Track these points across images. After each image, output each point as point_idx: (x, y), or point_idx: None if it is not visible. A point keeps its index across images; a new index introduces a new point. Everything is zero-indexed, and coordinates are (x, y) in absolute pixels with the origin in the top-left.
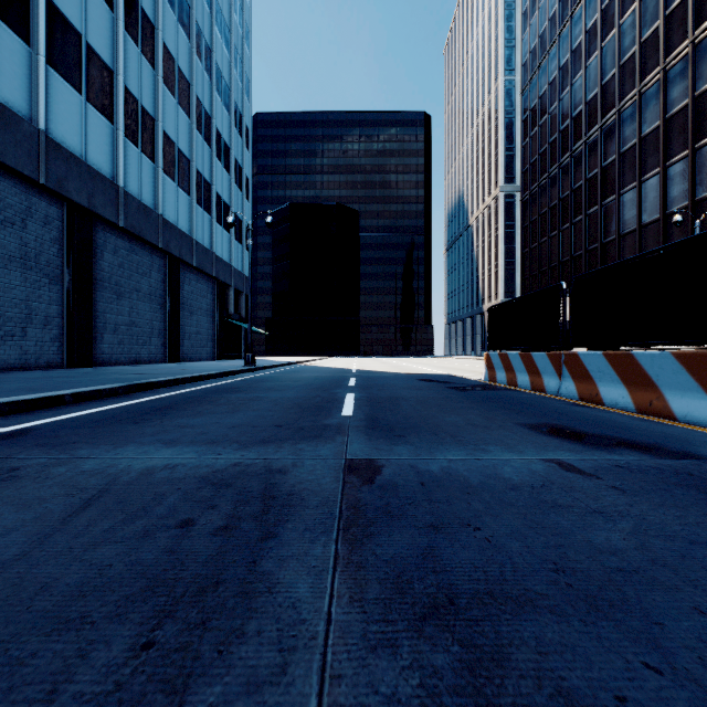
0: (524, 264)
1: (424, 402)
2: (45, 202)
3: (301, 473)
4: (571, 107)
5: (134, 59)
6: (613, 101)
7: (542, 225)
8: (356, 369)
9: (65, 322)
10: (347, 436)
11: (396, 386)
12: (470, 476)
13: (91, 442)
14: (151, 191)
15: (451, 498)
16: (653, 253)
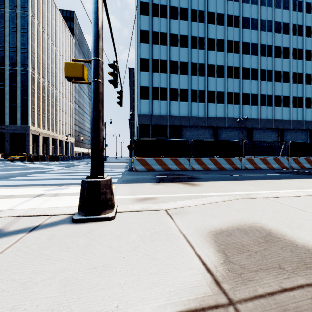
0: None
1: None
2: (274, 130)
3: None
4: None
5: (295, 87)
6: None
7: None
8: None
9: None
10: None
11: None
12: None
13: None
14: (301, 116)
15: None
16: None
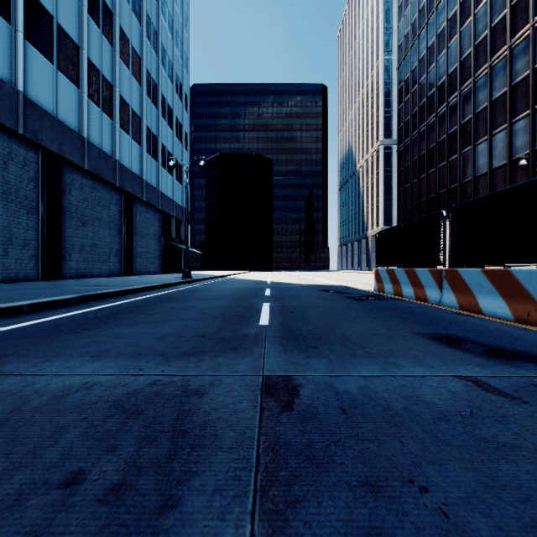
0: (399, 200)
1: (329, 311)
2: (24, 149)
3: (217, 395)
4: (436, 78)
5: (96, 37)
6: (469, 73)
7: (414, 170)
8: (270, 281)
9: (40, 244)
10: (264, 348)
11: (303, 296)
12: (391, 399)
13: (23, 355)
14: (110, 142)
15: (379, 434)
16: (530, 183)
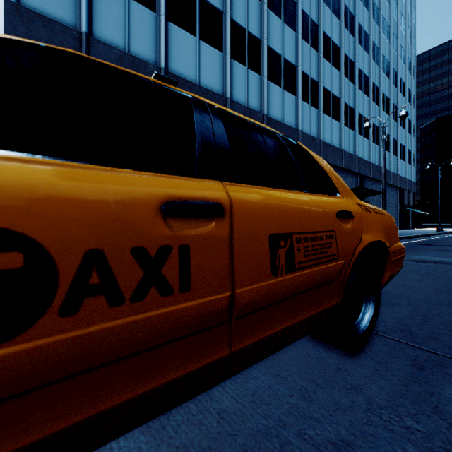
0: None
1: None
2: (354, 177)
3: None
4: None
5: (373, 109)
6: None
7: None
8: None
9: None
10: None
11: None
12: None
13: None
14: (377, 158)
15: None
16: None
